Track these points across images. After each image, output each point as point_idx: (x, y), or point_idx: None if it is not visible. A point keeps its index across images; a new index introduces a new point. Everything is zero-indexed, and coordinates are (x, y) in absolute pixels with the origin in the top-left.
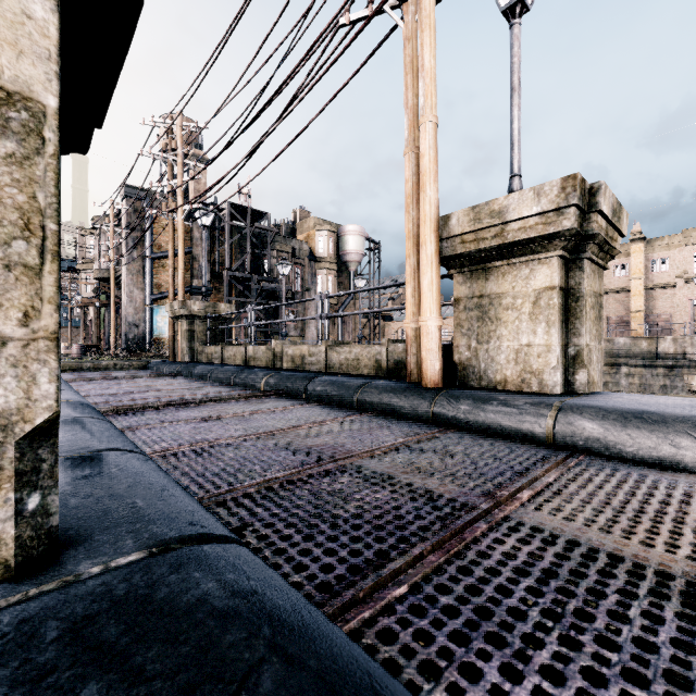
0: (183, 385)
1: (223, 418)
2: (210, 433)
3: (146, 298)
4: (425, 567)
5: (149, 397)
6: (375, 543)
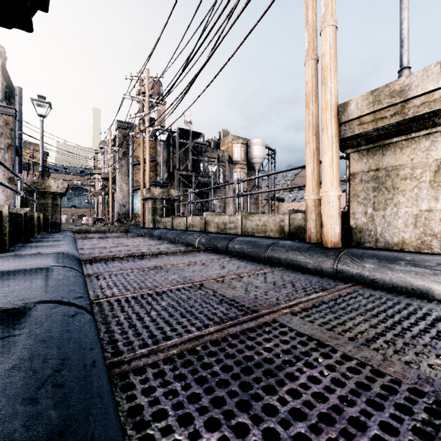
0: (145, 242)
1: (165, 267)
2: (152, 280)
3: (129, 189)
4: None
5: (121, 250)
6: None
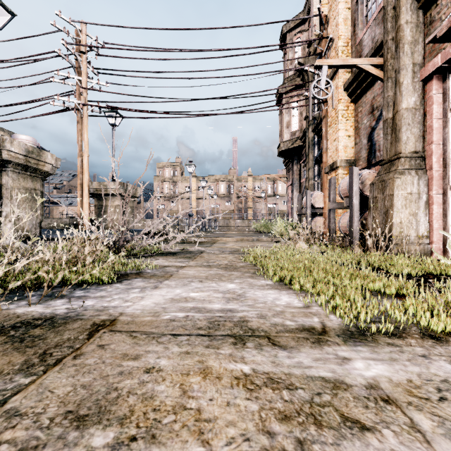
0: None
1: None
2: None
3: None
4: None
5: None
6: None
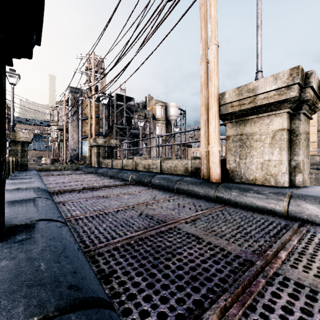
0: (93, 178)
1: (109, 196)
2: (101, 205)
3: (79, 137)
4: (230, 319)
5: (76, 184)
6: (193, 292)
